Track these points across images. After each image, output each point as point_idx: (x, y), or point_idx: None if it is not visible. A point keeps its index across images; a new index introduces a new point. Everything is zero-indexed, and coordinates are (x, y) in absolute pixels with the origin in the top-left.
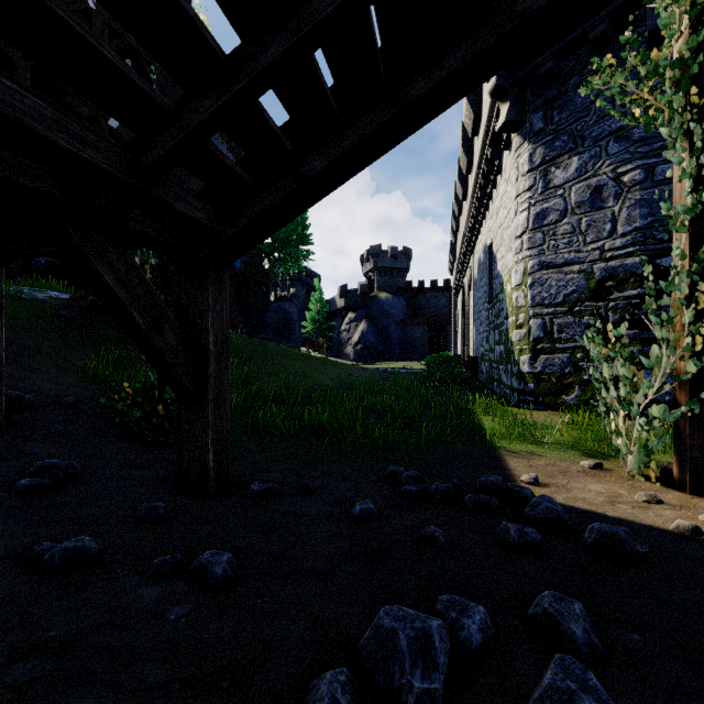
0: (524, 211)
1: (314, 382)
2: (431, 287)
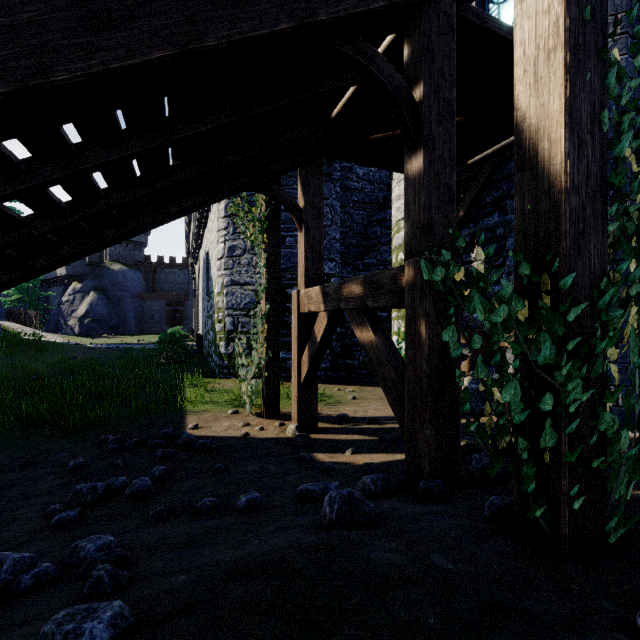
0: (222, 243)
1: (26, 371)
2: (171, 263)
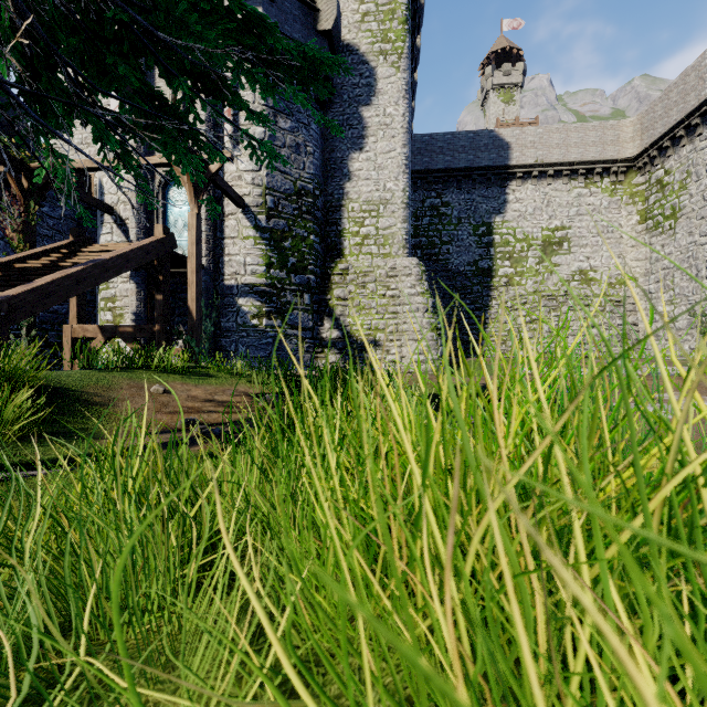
0: None
1: None
2: None
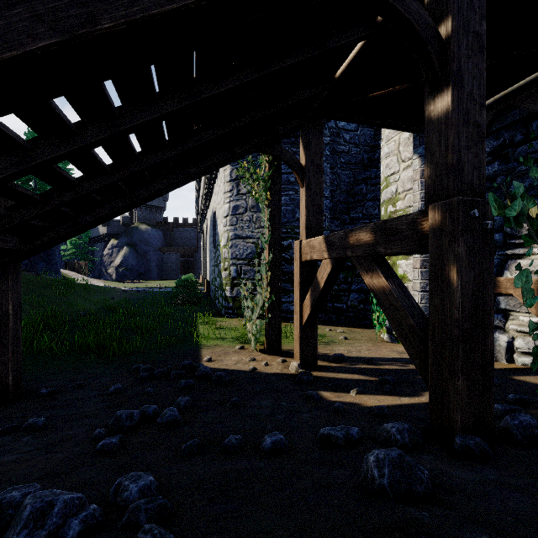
0: (227, 203)
1: (78, 309)
2: (184, 223)
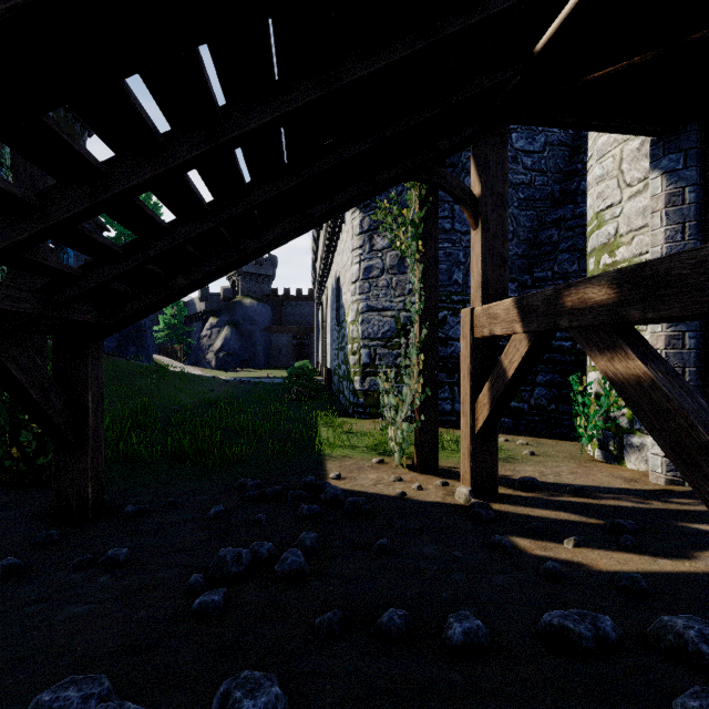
0: (357, 264)
1: (172, 402)
2: (297, 295)
